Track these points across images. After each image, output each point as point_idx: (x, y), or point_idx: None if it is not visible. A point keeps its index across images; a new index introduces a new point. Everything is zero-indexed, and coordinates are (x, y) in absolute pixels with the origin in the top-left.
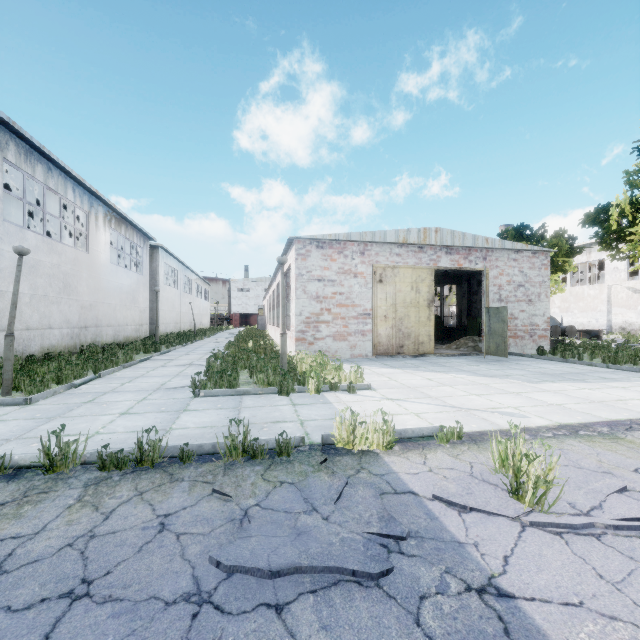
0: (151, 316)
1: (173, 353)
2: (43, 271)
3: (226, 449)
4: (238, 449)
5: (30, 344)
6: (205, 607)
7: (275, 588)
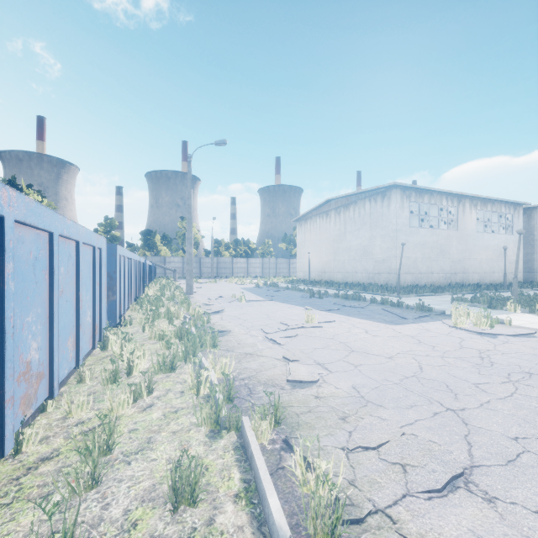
0: (529, 266)
1: (507, 292)
2: (428, 245)
3: (416, 307)
4: (420, 308)
5: (421, 280)
6: (379, 314)
7: (389, 315)
